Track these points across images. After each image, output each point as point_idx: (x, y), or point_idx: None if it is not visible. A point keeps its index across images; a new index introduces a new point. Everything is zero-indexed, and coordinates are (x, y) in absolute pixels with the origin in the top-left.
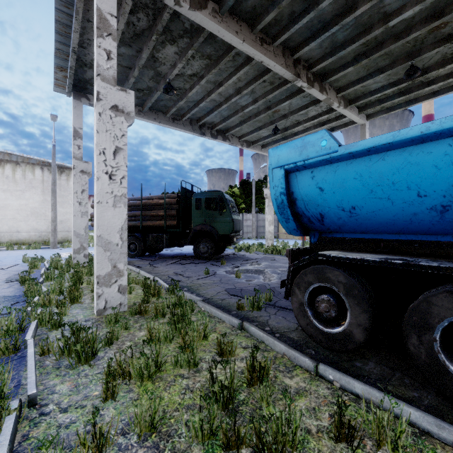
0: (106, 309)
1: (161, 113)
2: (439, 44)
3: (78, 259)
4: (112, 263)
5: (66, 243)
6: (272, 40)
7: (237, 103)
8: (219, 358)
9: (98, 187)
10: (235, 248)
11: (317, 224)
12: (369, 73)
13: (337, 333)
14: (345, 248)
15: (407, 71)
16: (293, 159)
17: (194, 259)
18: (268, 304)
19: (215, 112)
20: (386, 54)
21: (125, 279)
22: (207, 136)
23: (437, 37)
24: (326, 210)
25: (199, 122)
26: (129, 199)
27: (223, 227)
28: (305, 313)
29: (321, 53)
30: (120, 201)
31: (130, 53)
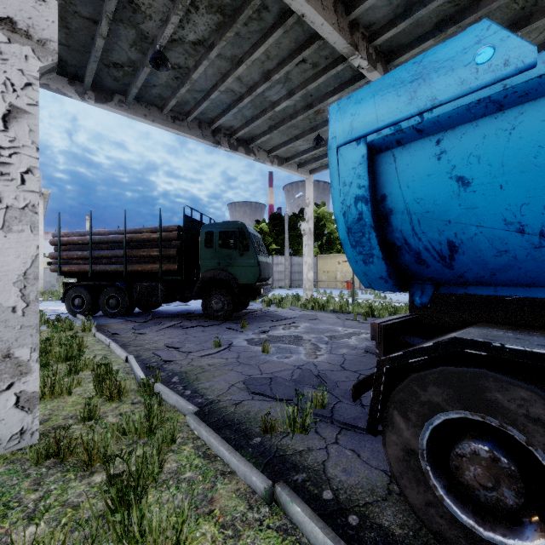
0: None
1: (155, 108)
2: None
3: None
4: (1, 349)
5: None
6: None
7: (265, 97)
8: None
9: None
10: (262, 301)
11: (434, 267)
12: None
13: None
14: (503, 320)
15: None
16: (391, 115)
17: (203, 319)
18: (321, 414)
19: (234, 110)
20: None
21: (34, 379)
22: (224, 147)
23: None
24: (469, 233)
25: (212, 126)
26: (108, 233)
27: (245, 273)
28: (421, 477)
29: (390, 14)
30: (21, 219)
31: None
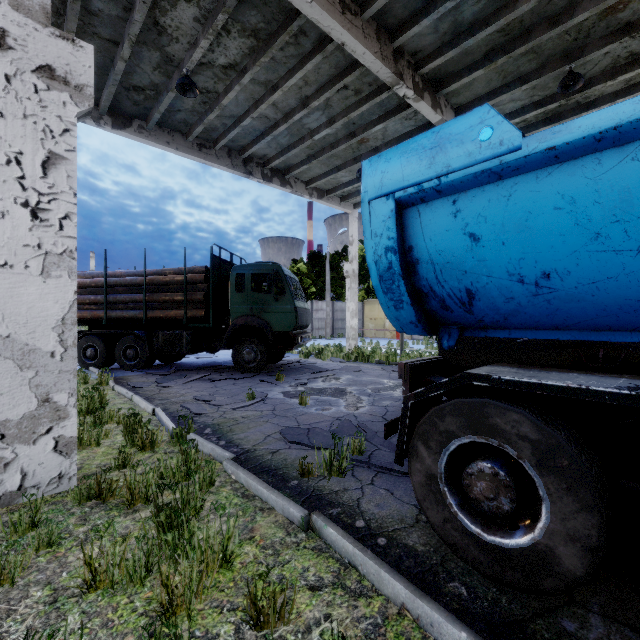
0: (24, 491)
1: (179, 134)
2: (612, 38)
3: None
4: (40, 393)
5: None
6: (361, 9)
7: (303, 124)
8: (253, 632)
9: (2, 234)
10: (300, 352)
11: (458, 312)
12: (506, 84)
13: (517, 548)
14: (515, 360)
15: (564, 80)
16: (414, 176)
17: (233, 371)
18: (358, 460)
19: (268, 138)
20: (534, 52)
21: (72, 424)
22: (256, 178)
23: (611, 26)
24: (482, 282)
25: (244, 154)
26: (125, 275)
27: (280, 320)
28: (440, 498)
29: (436, 42)
30: (60, 265)
31: (113, 11)
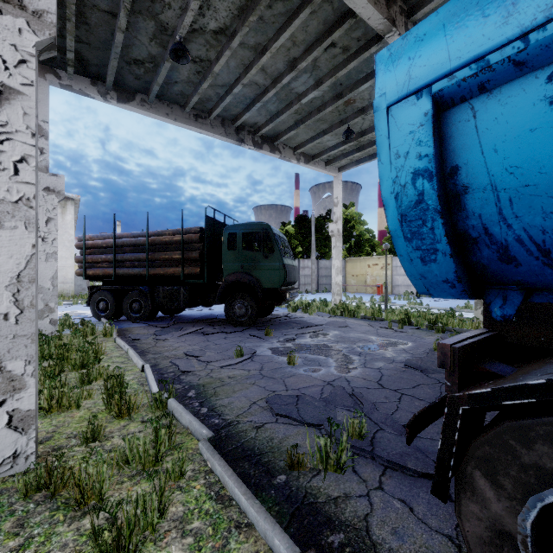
0: None
1: (177, 106)
2: None
3: (40, 327)
4: None
5: (60, 298)
6: None
7: (291, 89)
8: None
9: None
10: (288, 306)
11: (528, 266)
12: None
13: None
14: None
15: None
16: (472, 47)
17: (226, 325)
18: (358, 447)
19: (258, 105)
20: None
21: (29, 395)
22: (248, 145)
23: None
24: None
25: (236, 123)
26: (131, 236)
27: (269, 277)
28: None
29: None
30: (15, 214)
31: None
